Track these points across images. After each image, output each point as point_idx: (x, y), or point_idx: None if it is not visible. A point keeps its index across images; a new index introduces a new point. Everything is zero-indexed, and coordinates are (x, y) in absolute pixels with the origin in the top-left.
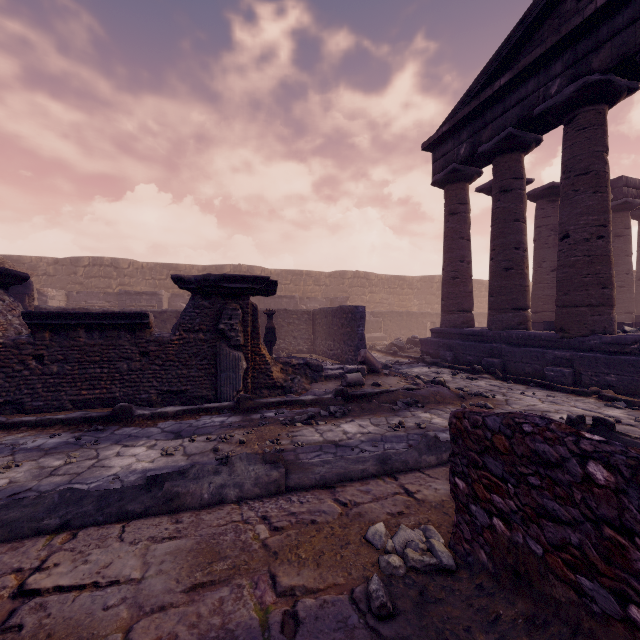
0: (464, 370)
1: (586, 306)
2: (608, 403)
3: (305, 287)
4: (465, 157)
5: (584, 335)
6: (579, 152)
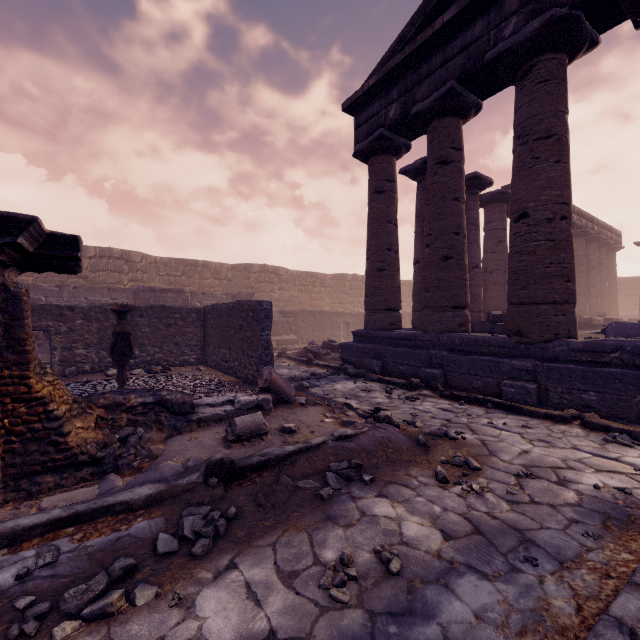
0: (398, 384)
1: (549, 303)
2: (608, 437)
3: (202, 280)
4: (395, 120)
5: (547, 340)
6: (540, 110)
